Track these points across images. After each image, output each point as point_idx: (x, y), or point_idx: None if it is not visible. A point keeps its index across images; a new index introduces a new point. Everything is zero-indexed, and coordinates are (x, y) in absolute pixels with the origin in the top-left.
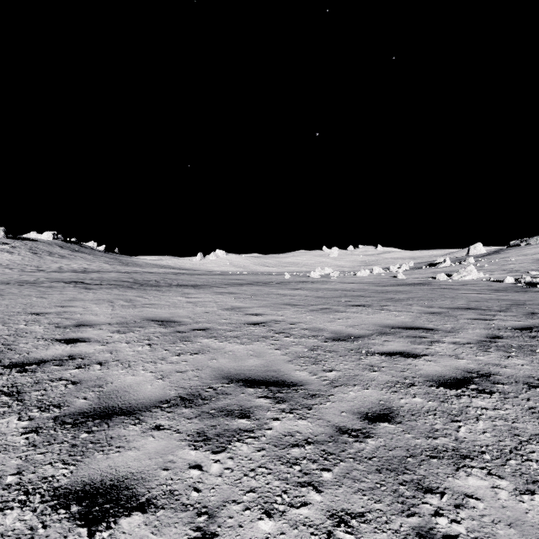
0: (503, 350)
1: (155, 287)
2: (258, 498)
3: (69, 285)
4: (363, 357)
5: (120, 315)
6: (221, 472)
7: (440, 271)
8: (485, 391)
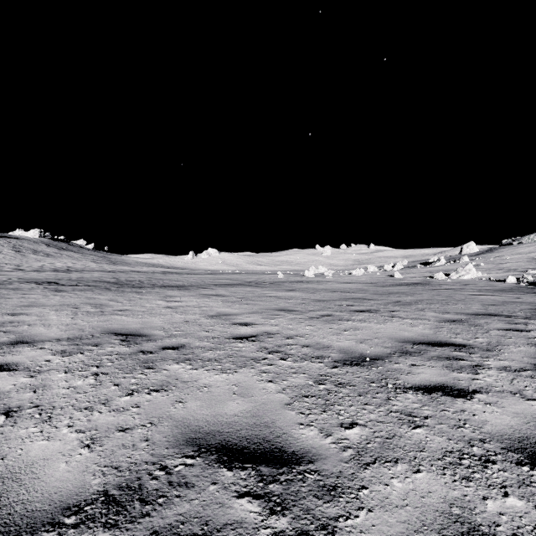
0: None
1: (136, 288)
2: None
3: (39, 286)
4: (392, 397)
5: (79, 326)
6: None
7: (435, 270)
8: None
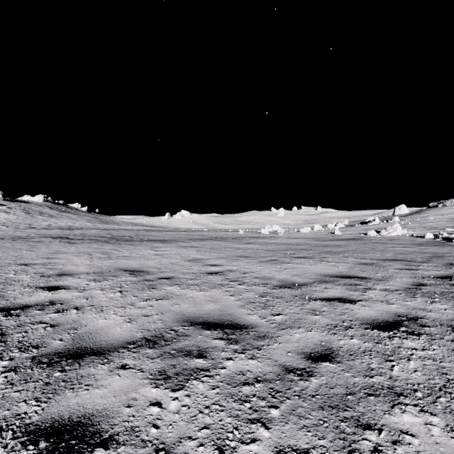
0: (427, 296)
1: (128, 242)
2: (212, 434)
3: (55, 240)
4: (306, 302)
5: (97, 266)
6: (179, 409)
7: (370, 228)
8: (414, 333)
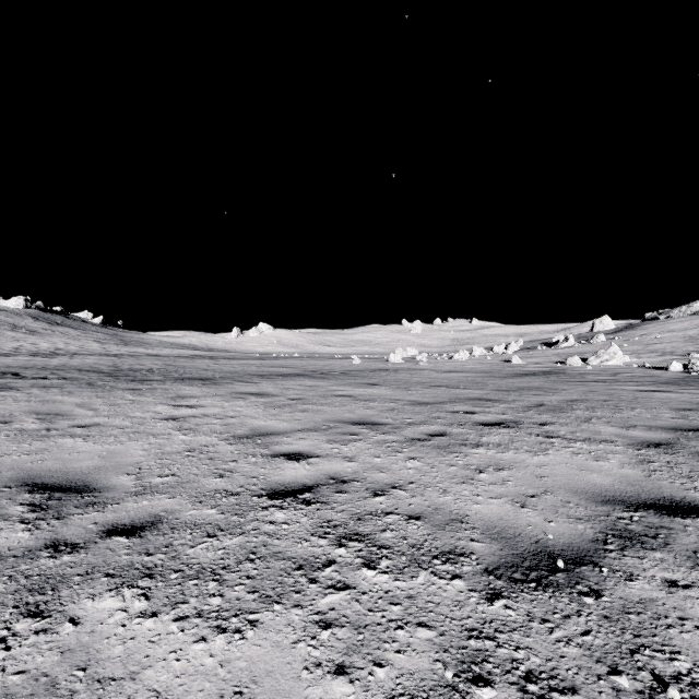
0: None
1: (135, 383)
2: None
3: None
4: None
5: None
6: None
7: (564, 353)
8: None
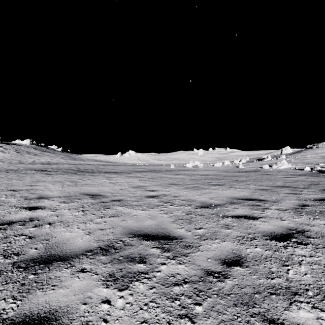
0: (310, 214)
1: (90, 173)
2: None
3: (37, 172)
4: (220, 219)
5: (67, 191)
6: (124, 305)
7: (264, 163)
8: (302, 243)
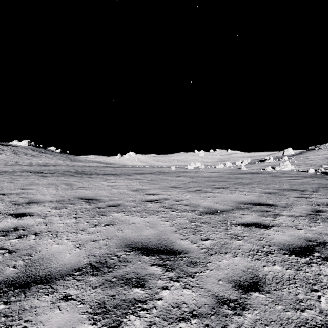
0: (327, 222)
1: (88, 175)
2: None
3: (33, 174)
4: (229, 228)
5: (61, 195)
6: None
7: (267, 165)
8: (327, 258)
